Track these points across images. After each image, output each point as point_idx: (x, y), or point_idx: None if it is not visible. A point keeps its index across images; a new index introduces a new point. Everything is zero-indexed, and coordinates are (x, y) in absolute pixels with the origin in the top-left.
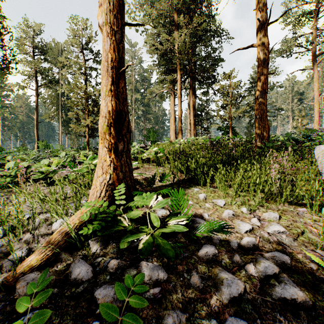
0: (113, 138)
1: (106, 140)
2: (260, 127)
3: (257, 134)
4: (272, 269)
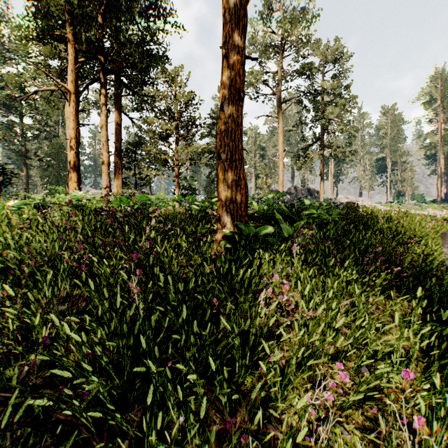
0: None
1: None
2: (229, 183)
3: (222, 202)
4: None
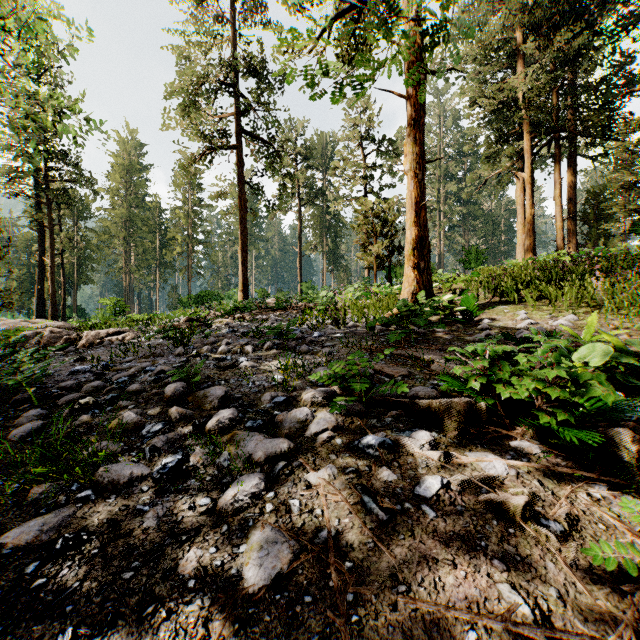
0: (416, 259)
1: (410, 261)
2: None
3: None
4: (524, 330)
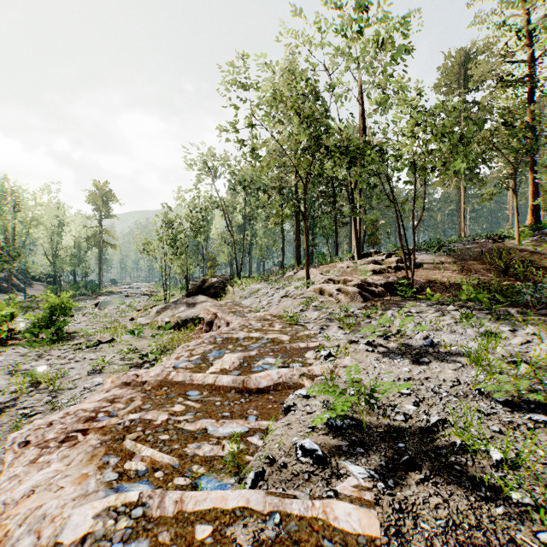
0: (531, 212)
1: (529, 213)
2: None
3: None
4: None
